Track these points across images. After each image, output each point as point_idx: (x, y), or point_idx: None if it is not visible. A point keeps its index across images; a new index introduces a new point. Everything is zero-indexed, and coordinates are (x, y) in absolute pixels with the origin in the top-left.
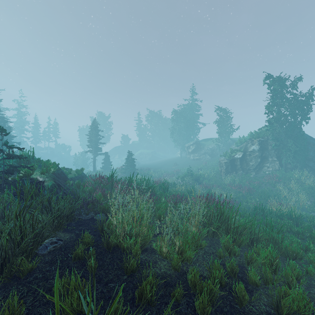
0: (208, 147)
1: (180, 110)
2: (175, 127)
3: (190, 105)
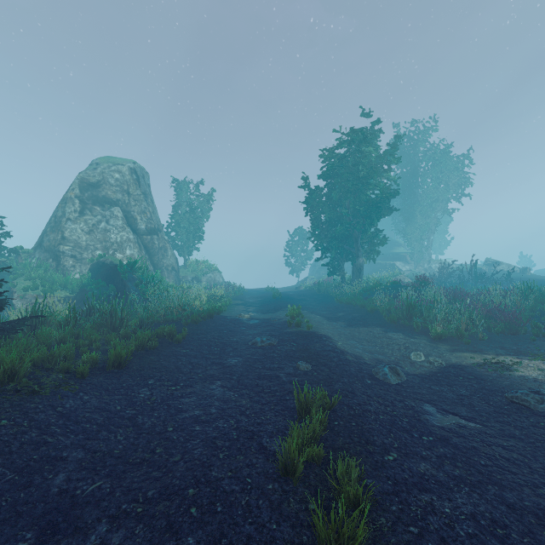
0: None
1: None
2: None
3: None
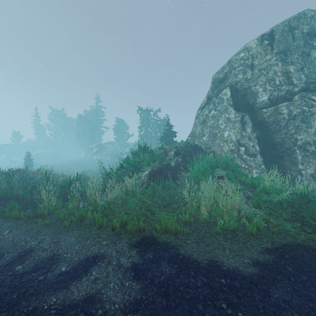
0: (110, 149)
1: (85, 114)
2: (79, 129)
3: (95, 110)
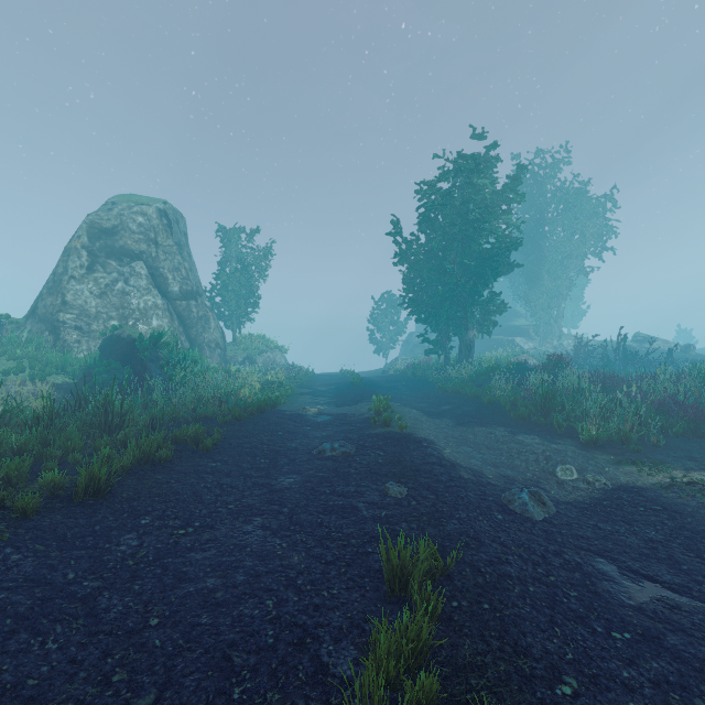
0: None
1: None
2: None
3: None
